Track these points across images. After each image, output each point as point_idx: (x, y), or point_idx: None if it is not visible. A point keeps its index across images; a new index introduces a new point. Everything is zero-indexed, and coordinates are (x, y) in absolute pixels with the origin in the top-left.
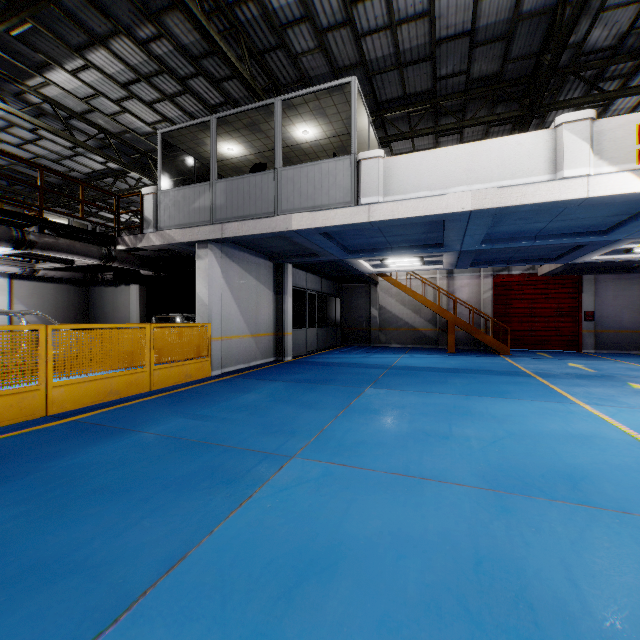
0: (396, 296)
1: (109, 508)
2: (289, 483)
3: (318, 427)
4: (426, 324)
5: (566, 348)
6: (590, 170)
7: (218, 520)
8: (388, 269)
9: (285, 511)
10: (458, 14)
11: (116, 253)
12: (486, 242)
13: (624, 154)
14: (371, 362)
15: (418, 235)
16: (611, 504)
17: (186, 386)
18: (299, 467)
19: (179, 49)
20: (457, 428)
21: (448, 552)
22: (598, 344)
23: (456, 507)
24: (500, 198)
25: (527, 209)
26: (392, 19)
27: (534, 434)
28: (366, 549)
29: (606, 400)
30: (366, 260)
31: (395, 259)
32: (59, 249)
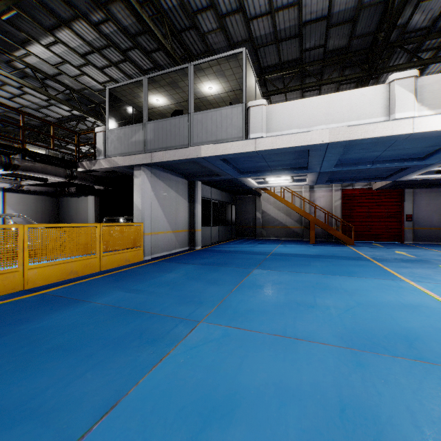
0: (274, 204)
1: (62, 363)
2: (197, 342)
3: (219, 298)
4: (295, 223)
5: (393, 240)
6: (414, 113)
7: (143, 373)
8: (268, 185)
9: (194, 365)
10: (318, 4)
11: (77, 173)
12: (338, 166)
13: (439, 102)
14: (256, 250)
15: (290, 161)
16: (439, 360)
17: (125, 268)
18: (205, 330)
19: (121, 29)
20: (320, 299)
21: (319, 400)
22: (415, 237)
23: (323, 362)
24: (349, 134)
25: (368, 141)
26: (272, 7)
27: (376, 304)
28: (256, 398)
29: (425, 278)
30: (253, 178)
31: (273, 178)
32: (36, 170)
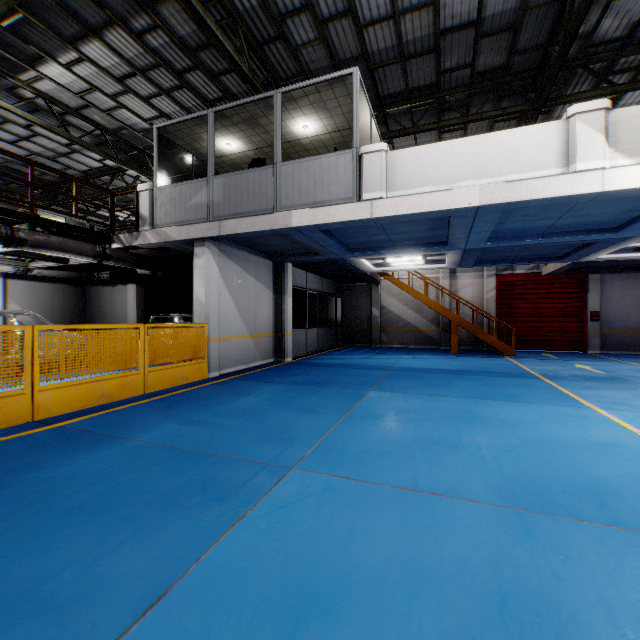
0: (398, 296)
1: (86, 530)
2: (287, 499)
3: (319, 434)
4: (428, 324)
5: (571, 349)
6: (604, 163)
7: (207, 545)
8: (390, 268)
9: (282, 534)
10: (464, 3)
11: (111, 251)
12: (492, 240)
13: None
14: (373, 363)
15: (422, 233)
16: None
17: (182, 389)
18: (298, 480)
19: (175, 41)
20: (466, 435)
21: (467, 586)
22: (604, 345)
23: (472, 529)
24: (509, 193)
25: (537, 204)
26: (395, 9)
27: (549, 442)
28: (374, 582)
29: (620, 404)
30: (368, 259)
31: (397, 258)
32: (51, 247)
